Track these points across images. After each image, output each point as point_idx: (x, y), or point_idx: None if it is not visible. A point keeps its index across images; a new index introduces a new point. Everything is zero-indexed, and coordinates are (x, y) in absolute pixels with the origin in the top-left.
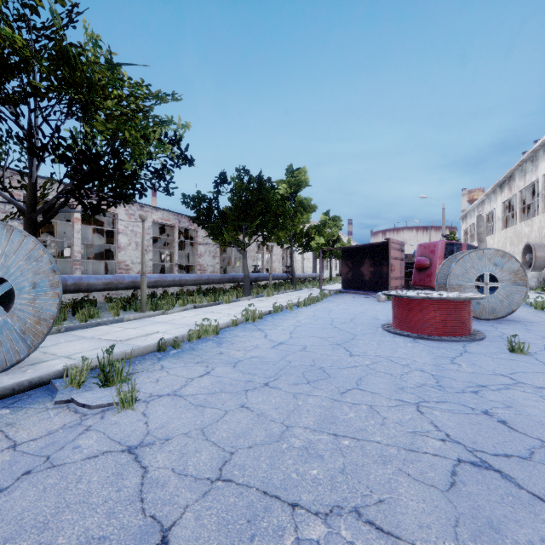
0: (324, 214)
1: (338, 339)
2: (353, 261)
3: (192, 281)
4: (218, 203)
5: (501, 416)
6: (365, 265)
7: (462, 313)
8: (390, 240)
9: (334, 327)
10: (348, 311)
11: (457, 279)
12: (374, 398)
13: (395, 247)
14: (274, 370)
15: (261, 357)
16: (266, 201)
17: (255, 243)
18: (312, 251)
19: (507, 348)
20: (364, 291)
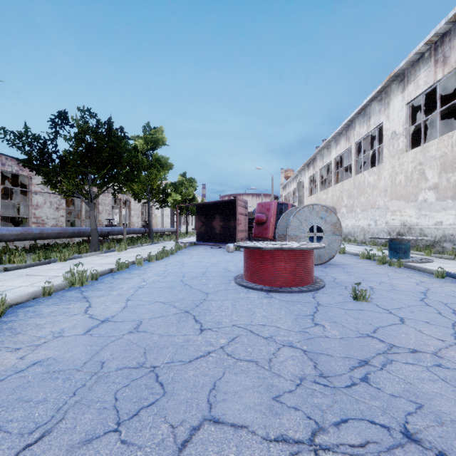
0: (182, 175)
1: (187, 302)
2: (206, 217)
3: (12, 236)
4: (56, 145)
5: (433, 441)
6: (216, 220)
7: (308, 263)
8: (237, 197)
9: (184, 285)
10: (201, 263)
11: (295, 230)
12: (240, 451)
13: (241, 204)
14: (58, 400)
15: (51, 361)
16: (117, 150)
17: (111, 197)
18: (169, 207)
19: (352, 296)
20: (216, 243)
